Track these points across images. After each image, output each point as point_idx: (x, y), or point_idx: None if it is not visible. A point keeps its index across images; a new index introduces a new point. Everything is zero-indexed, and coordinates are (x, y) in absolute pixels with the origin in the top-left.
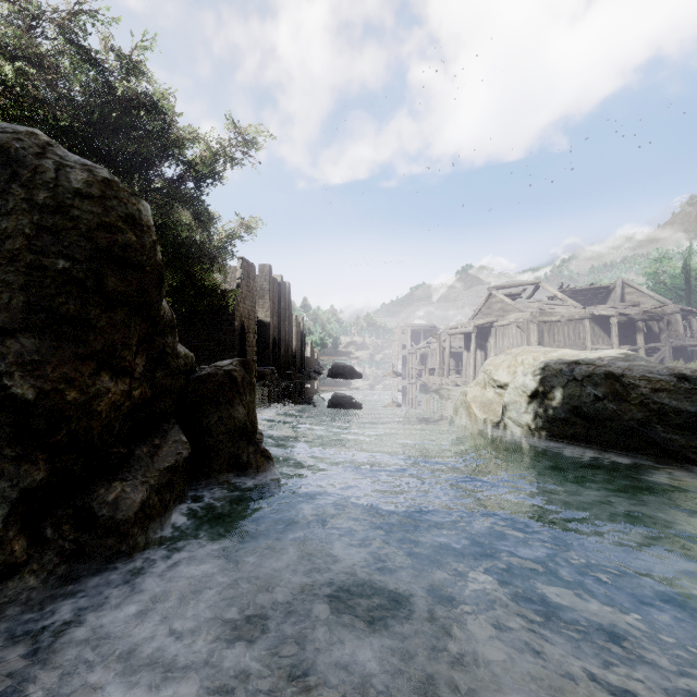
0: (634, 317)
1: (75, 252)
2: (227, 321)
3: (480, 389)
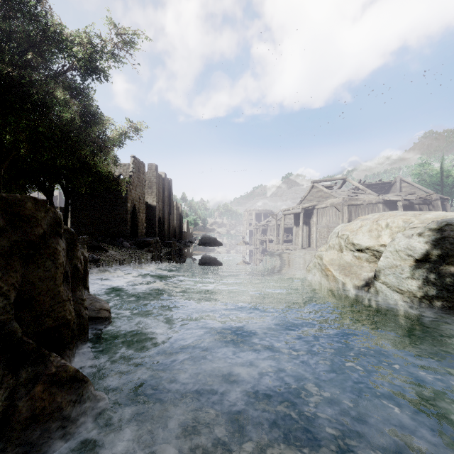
0: (413, 201)
1: None
2: (121, 203)
3: (337, 252)
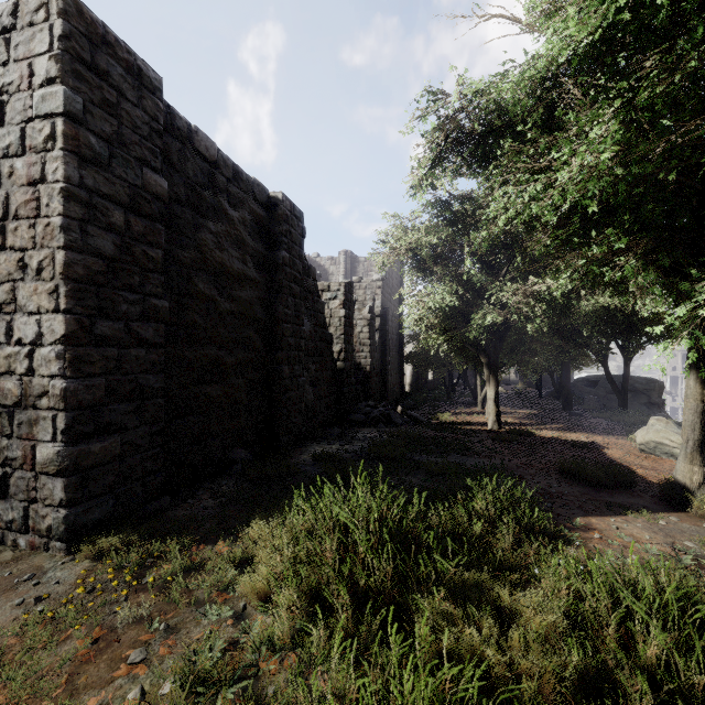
0: None
1: (662, 391)
2: None
3: None
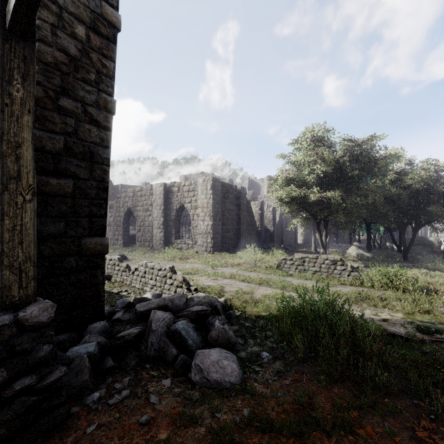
0: None
1: (439, 245)
2: None
3: None
